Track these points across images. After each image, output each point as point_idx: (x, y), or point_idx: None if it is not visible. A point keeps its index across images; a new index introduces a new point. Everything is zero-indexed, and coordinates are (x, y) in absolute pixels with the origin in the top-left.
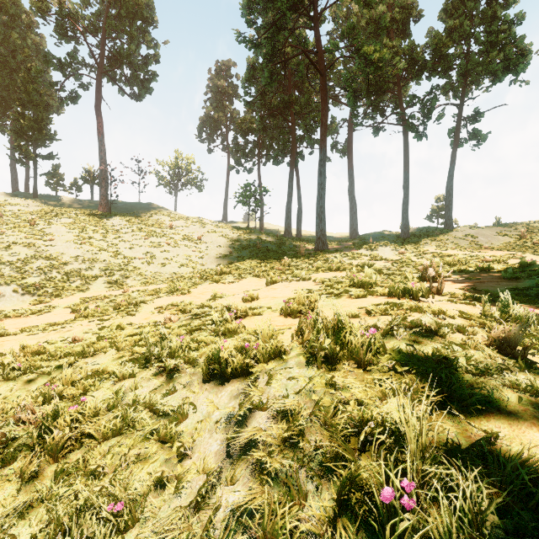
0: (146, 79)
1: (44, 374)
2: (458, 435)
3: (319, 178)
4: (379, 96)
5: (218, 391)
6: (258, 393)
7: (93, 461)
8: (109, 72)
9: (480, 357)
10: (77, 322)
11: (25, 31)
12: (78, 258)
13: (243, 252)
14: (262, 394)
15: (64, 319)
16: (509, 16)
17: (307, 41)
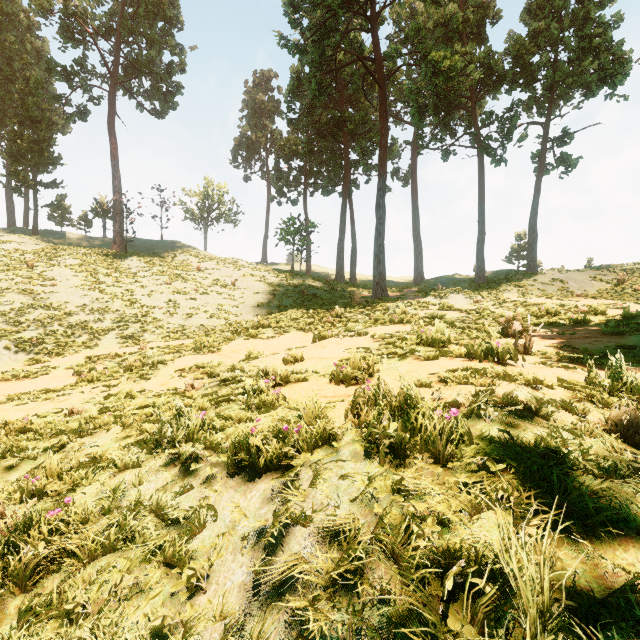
0: (169, 92)
1: (28, 458)
2: (586, 574)
3: (377, 212)
4: (449, 113)
5: (247, 489)
6: (300, 498)
7: (72, 593)
8: (124, 84)
9: (602, 450)
10: (77, 389)
11: (24, 34)
12: (86, 307)
13: (286, 300)
14: (305, 499)
15: (64, 384)
16: (604, 17)
17: (363, 46)
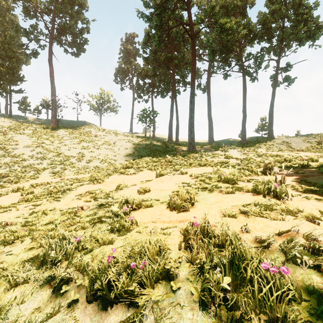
0: (81, 43)
1: None
2: None
3: (190, 105)
4: (227, 54)
5: (100, 320)
6: None
7: None
8: (57, 39)
9: None
10: (17, 206)
11: (5, 12)
12: (33, 156)
13: (142, 152)
14: None
15: (13, 201)
16: (309, 4)
17: (183, 17)
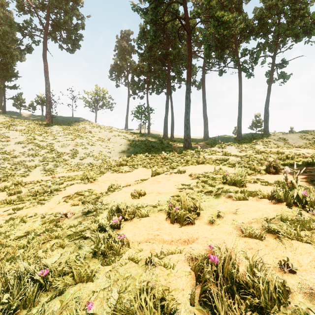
0: (76, 39)
1: None
2: None
3: (186, 101)
4: (223, 50)
5: None
6: None
7: None
8: (52, 34)
9: None
10: None
11: None
12: (25, 153)
13: (137, 148)
14: None
15: None
16: None
17: (178, 12)
